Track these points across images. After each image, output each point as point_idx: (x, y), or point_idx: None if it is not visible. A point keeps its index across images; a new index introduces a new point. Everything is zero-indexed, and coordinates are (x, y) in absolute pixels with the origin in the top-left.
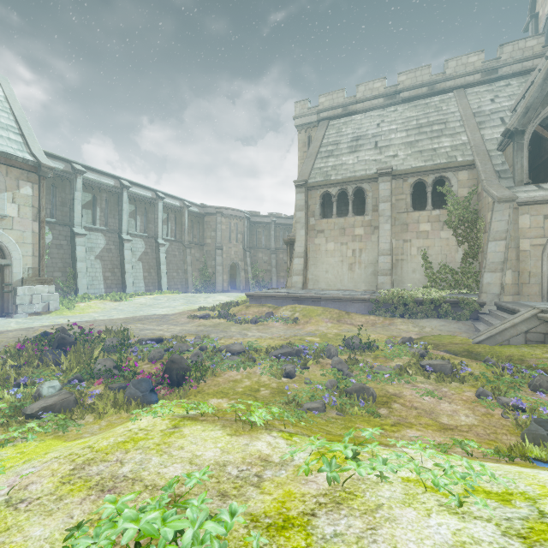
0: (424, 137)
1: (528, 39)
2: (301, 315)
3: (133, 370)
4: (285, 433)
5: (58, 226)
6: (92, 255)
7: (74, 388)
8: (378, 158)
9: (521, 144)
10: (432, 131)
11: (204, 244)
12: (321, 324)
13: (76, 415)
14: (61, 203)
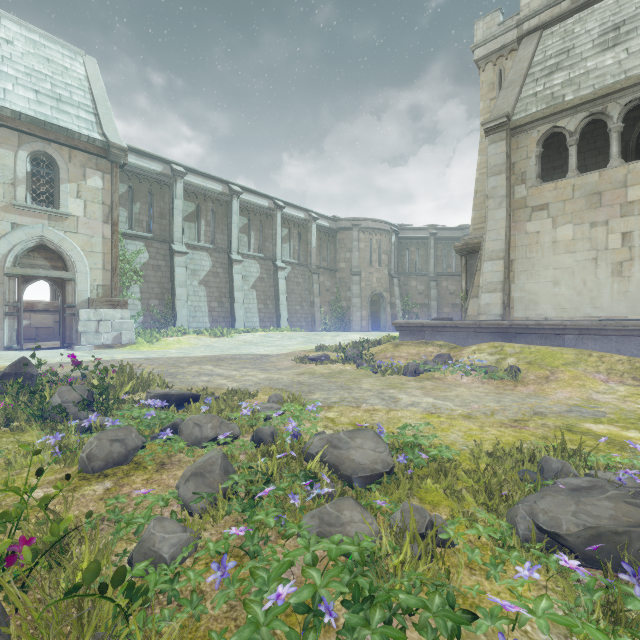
0: None
1: None
2: (524, 362)
3: None
4: None
5: (156, 243)
6: (196, 280)
7: None
8: None
9: None
10: None
11: (336, 269)
12: (592, 384)
13: None
14: (159, 214)
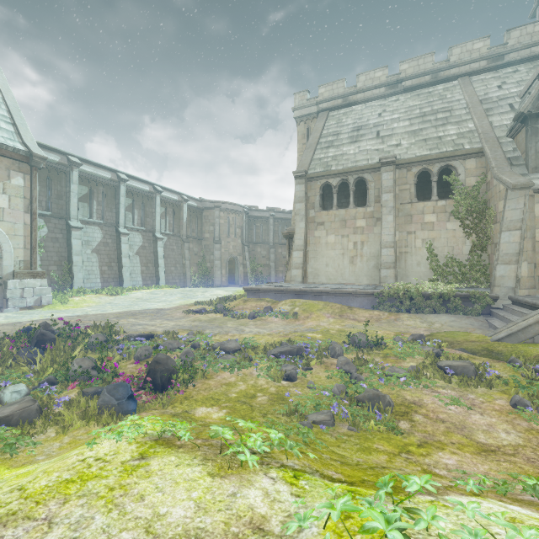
0: (428, 125)
1: (537, 23)
2: (301, 310)
3: (115, 370)
4: (288, 471)
5: (54, 219)
6: (89, 249)
7: (43, 392)
8: (380, 148)
9: (535, 128)
10: (437, 119)
11: (202, 238)
12: (322, 319)
13: (36, 429)
14: (56, 196)
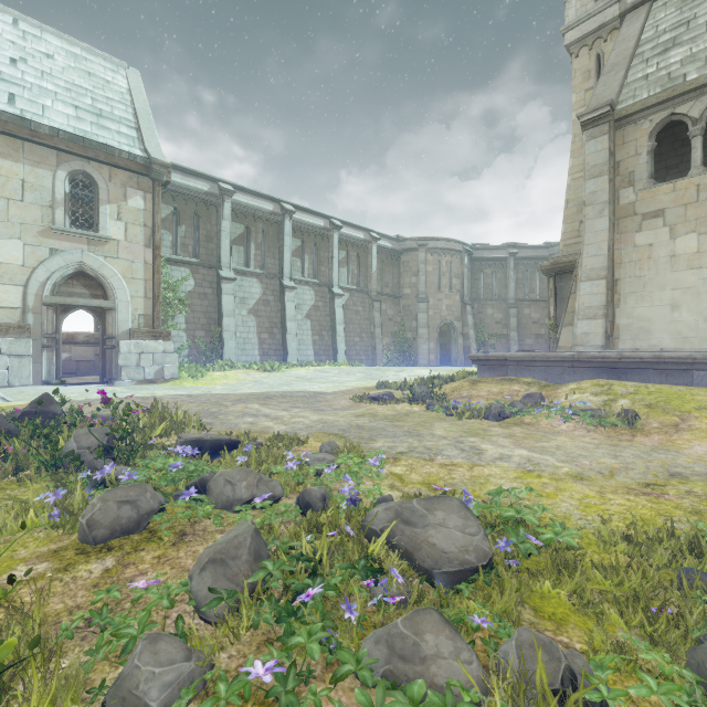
0: None
1: None
2: (641, 405)
3: None
4: None
5: (202, 269)
6: (245, 309)
7: None
8: None
9: None
10: None
11: (400, 296)
12: None
13: None
14: (205, 237)
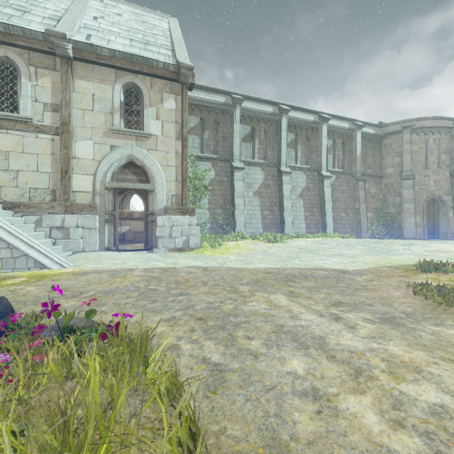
0: None
1: None
2: None
3: None
4: None
5: (220, 162)
6: (251, 191)
7: None
8: None
9: None
10: None
11: (381, 176)
12: None
13: None
14: (222, 138)
